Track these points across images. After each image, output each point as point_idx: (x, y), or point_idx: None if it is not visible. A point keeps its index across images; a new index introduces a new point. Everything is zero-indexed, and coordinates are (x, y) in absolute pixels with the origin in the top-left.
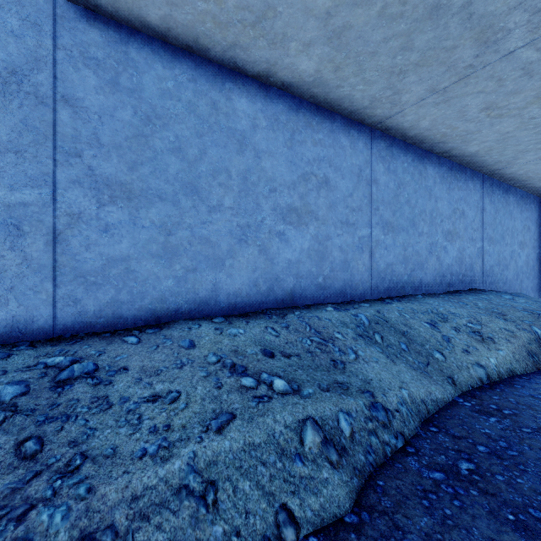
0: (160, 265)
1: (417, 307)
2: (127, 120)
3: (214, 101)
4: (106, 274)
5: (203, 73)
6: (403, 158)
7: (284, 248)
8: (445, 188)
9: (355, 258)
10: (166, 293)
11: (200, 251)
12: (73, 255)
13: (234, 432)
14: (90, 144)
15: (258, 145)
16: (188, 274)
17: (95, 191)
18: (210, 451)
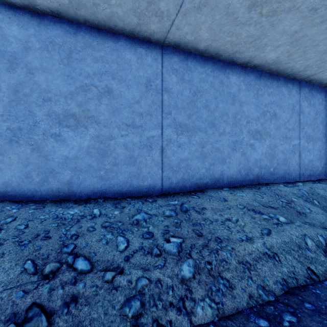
0: (199, 162)
1: None
2: (187, 95)
3: (221, 80)
4: (180, 166)
5: (216, 67)
6: (319, 96)
7: (253, 152)
8: None
9: (290, 157)
10: (201, 175)
11: (215, 155)
12: (168, 158)
13: (274, 236)
14: (174, 108)
15: (241, 99)
16: (210, 166)
17: (176, 129)
18: (269, 242)
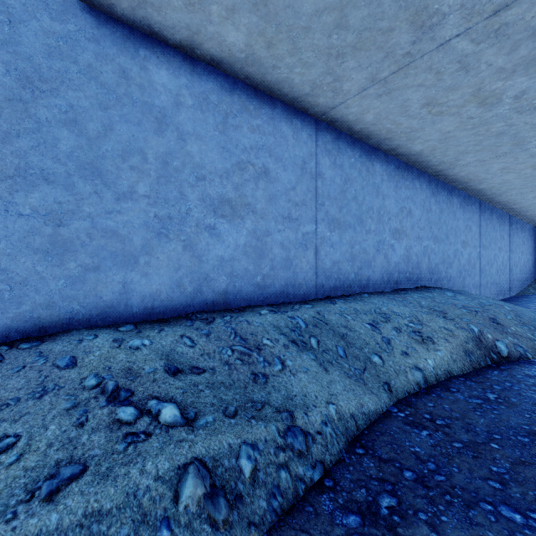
0: (46, 262)
1: (360, 307)
2: None
3: (123, 69)
4: None
5: (108, 33)
6: (350, 153)
7: (215, 243)
8: (393, 186)
9: (298, 255)
10: (54, 297)
11: (105, 246)
12: None
13: (74, 496)
14: None
15: (182, 126)
16: (87, 273)
17: None
18: None
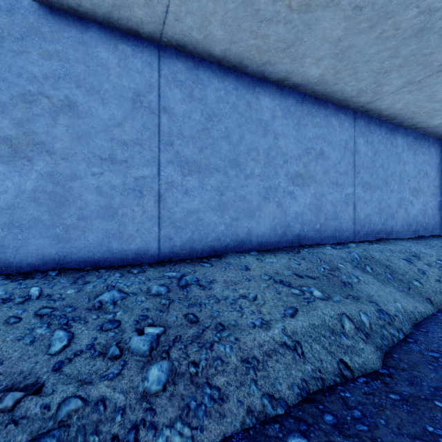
0: (216, 215)
1: (393, 247)
2: (197, 119)
3: (248, 102)
4: (186, 221)
5: (242, 82)
6: (378, 132)
7: (293, 203)
8: (412, 153)
9: (342, 210)
10: (219, 235)
11: (240, 206)
12: (169, 209)
13: (301, 317)
14: (177, 137)
15: (276, 130)
16: (232, 221)
17: (180, 167)
18: (291, 326)
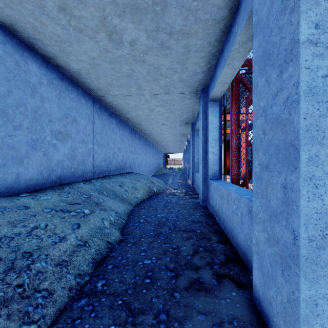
0: None
1: (113, 180)
2: None
3: (17, 61)
4: None
5: (10, 41)
6: (105, 113)
7: (56, 153)
8: (118, 129)
9: (87, 159)
10: None
11: (8, 153)
12: None
13: (84, 227)
14: None
15: (42, 94)
16: None
17: None
18: (80, 234)
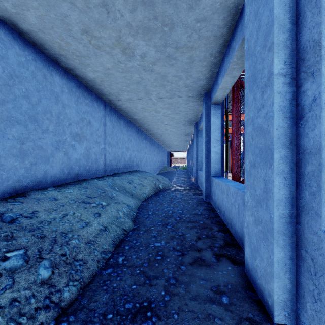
0: (17, 161)
1: (123, 177)
2: None
3: (45, 74)
4: None
5: (39, 57)
6: (114, 116)
7: (74, 152)
8: (126, 130)
9: (99, 158)
10: (21, 177)
11: (38, 153)
12: None
13: (103, 216)
14: None
15: (64, 101)
16: (32, 166)
17: None
18: (101, 221)
